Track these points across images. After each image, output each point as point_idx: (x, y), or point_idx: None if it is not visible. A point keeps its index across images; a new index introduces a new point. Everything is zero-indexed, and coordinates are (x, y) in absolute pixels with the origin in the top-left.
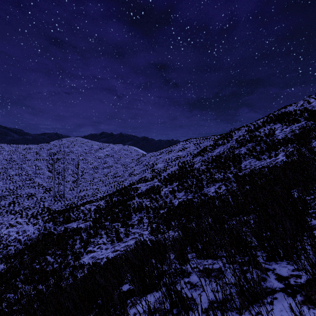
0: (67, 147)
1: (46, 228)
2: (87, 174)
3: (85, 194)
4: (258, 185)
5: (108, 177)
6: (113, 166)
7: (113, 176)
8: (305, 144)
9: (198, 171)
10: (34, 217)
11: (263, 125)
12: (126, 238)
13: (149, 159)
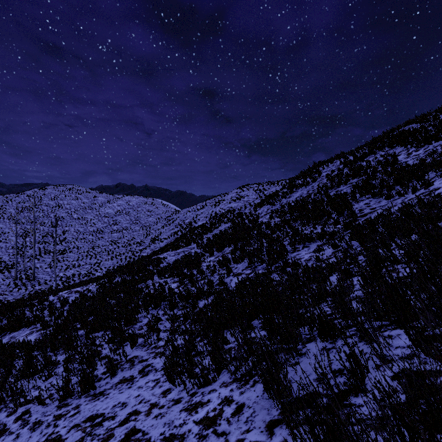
0: (54, 199)
1: None
2: (83, 241)
3: (74, 273)
4: None
5: (118, 246)
6: (128, 228)
7: (127, 244)
8: None
9: (268, 226)
10: None
11: (372, 152)
12: (107, 379)
13: (185, 216)
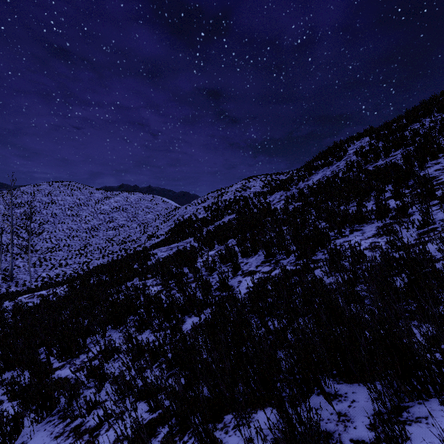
0: (47, 195)
1: None
2: (76, 239)
3: (58, 273)
4: None
5: (112, 244)
6: (124, 225)
7: (122, 241)
8: None
9: (285, 211)
10: None
11: (415, 120)
12: None
13: (185, 211)
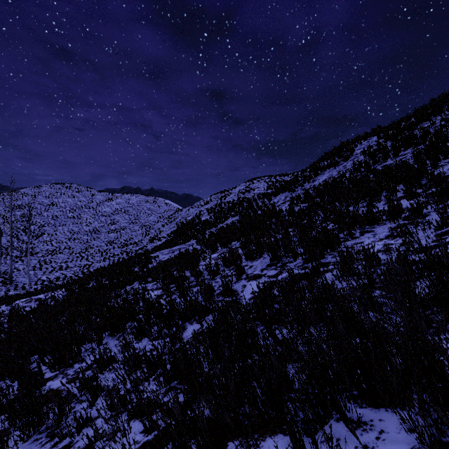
0: (48, 197)
1: None
2: (77, 241)
3: (58, 276)
4: None
5: (114, 246)
6: (126, 228)
7: (124, 244)
8: None
9: (290, 213)
10: None
11: (424, 118)
12: None
13: (187, 213)
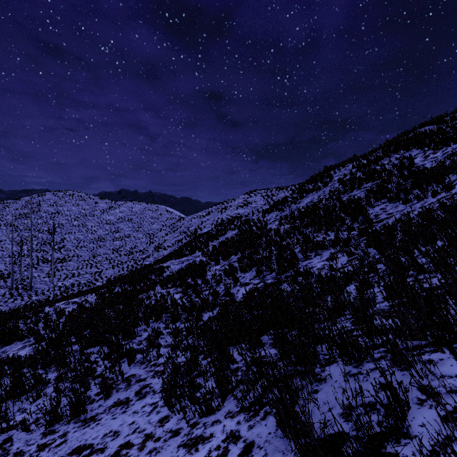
0: (53, 205)
1: None
2: (84, 249)
3: (73, 283)
4: None
5: (120, 254)
6: (130, 235)
7: (130, 252)
8: None
9: (277, 233)
10: None
11: (386, 155)
12: (100, 402)
13: (190, 223)
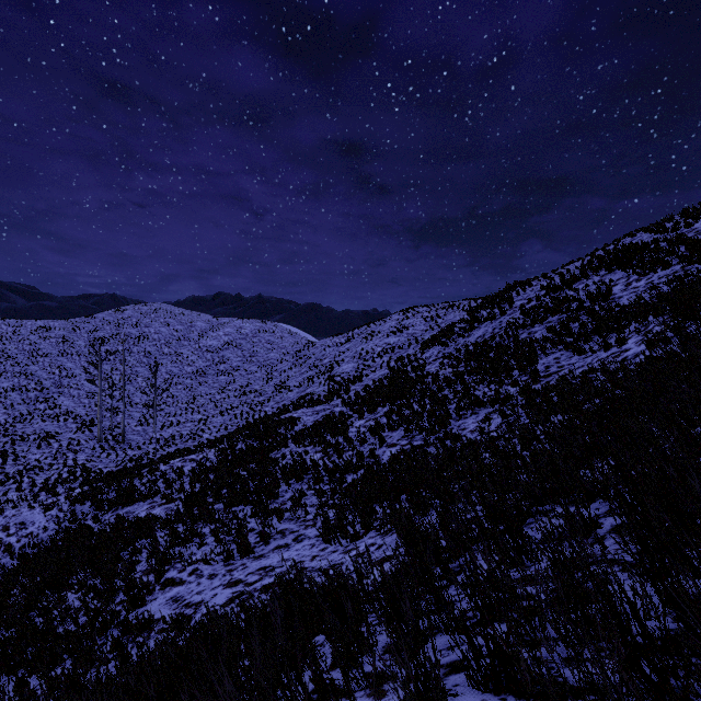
0: (136, 325)
1: (75, 516)
2: (180, 387)
3: (173, 434)
4: (590, 416)
5: (228, 395)
6: (240, 368)
7: (241, 392)
8: (695, 315)
9: (435, 380)
10: (48, 490)
11: (584, 275)
12: (262, 547)
13: (323, 353)
